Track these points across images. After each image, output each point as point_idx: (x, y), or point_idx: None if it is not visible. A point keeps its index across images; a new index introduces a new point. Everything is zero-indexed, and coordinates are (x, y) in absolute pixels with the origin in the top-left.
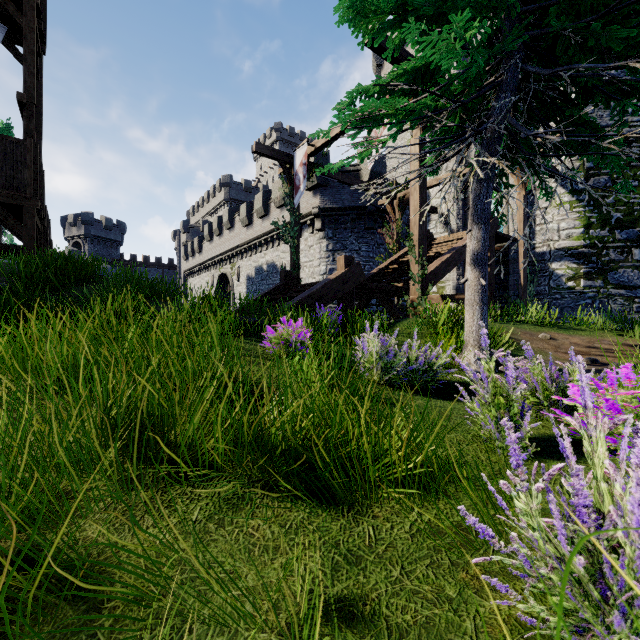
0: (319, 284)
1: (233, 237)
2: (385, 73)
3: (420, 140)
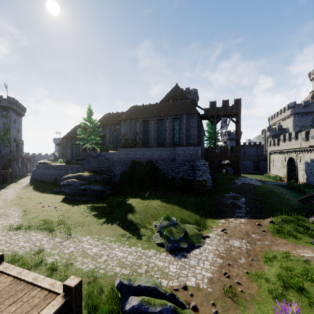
0: None
1: (297, 143)
2: None
3: None
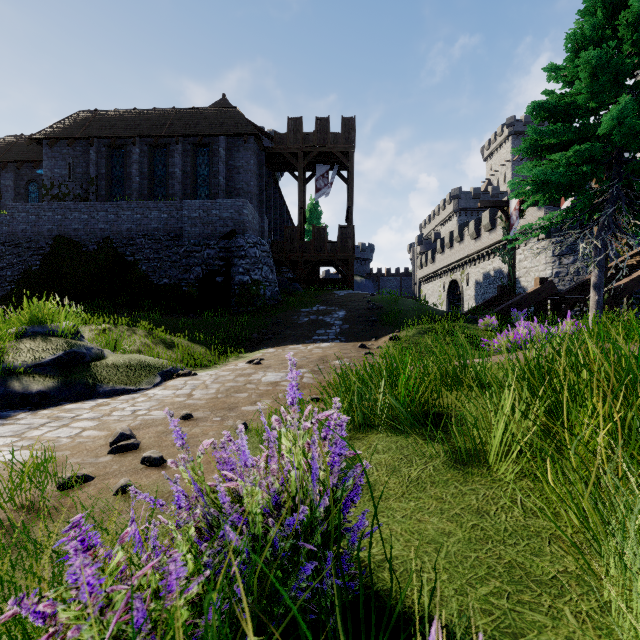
0: (519, 296)
1: (462, 249)
2: None
3: None
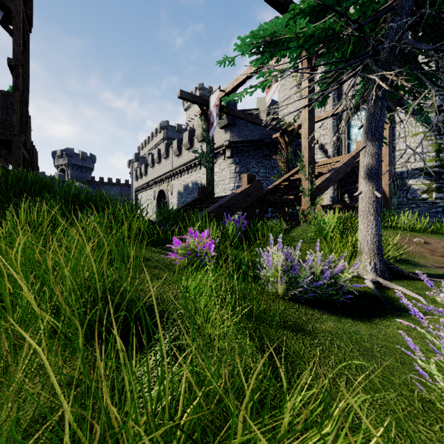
0: (227, 197)
1: (168, 164)
2: None
3: (309, 80)
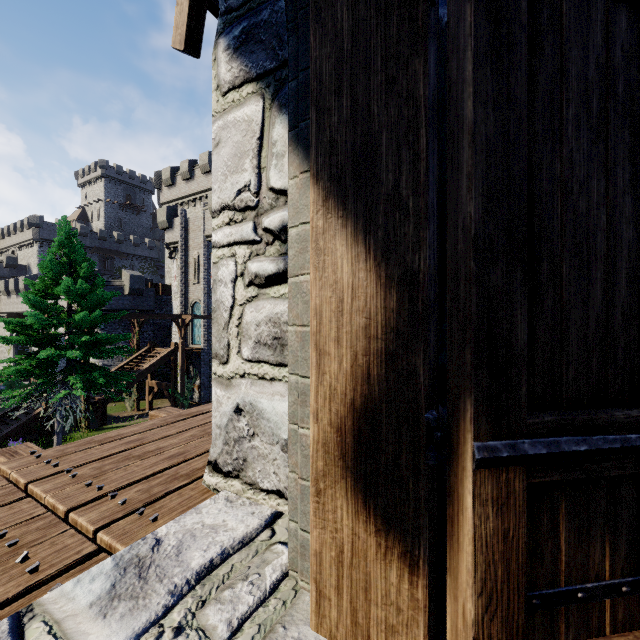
0: (27, 417)
1: None
2: (163, 196)
3: None
